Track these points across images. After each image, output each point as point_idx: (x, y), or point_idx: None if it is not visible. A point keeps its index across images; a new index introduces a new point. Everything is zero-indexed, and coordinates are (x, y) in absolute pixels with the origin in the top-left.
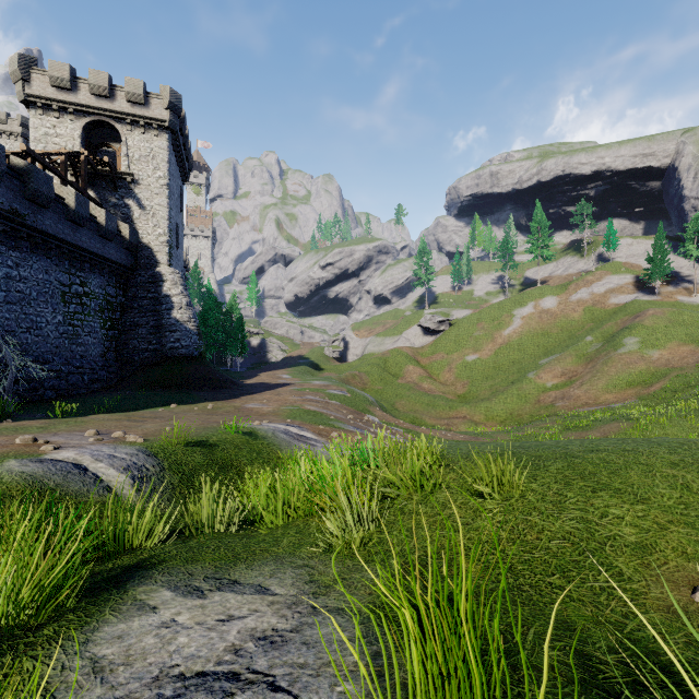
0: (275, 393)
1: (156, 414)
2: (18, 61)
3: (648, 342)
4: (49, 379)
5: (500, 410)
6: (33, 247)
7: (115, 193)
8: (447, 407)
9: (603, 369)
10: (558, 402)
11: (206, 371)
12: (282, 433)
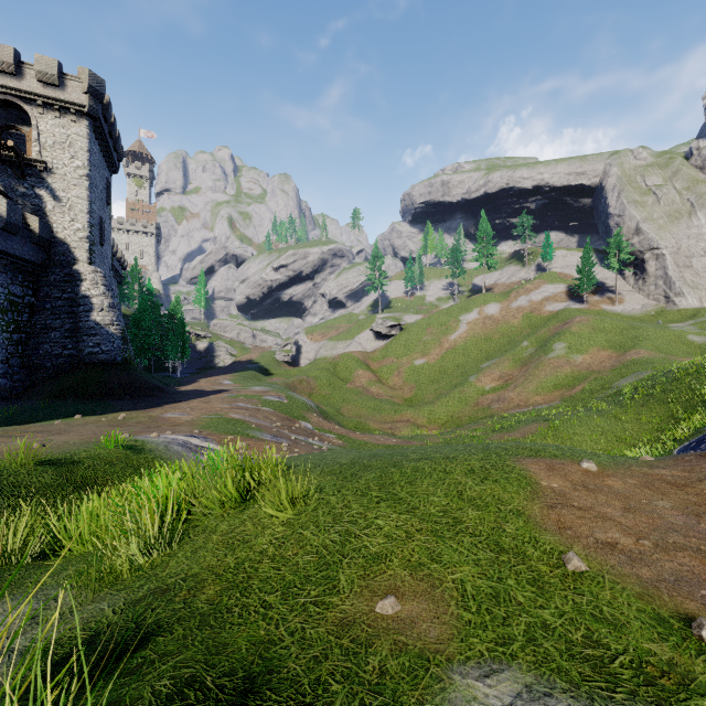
0: (205, 401)
1: (46, 427)
2: None
3: (573, 347)
4: None
5: (442, 413)
6: None
7: (23, 182)
8: (392, 411)
9: (534, 373)
10: (494, 404)
11: (131, 378)
12: (178, 445)
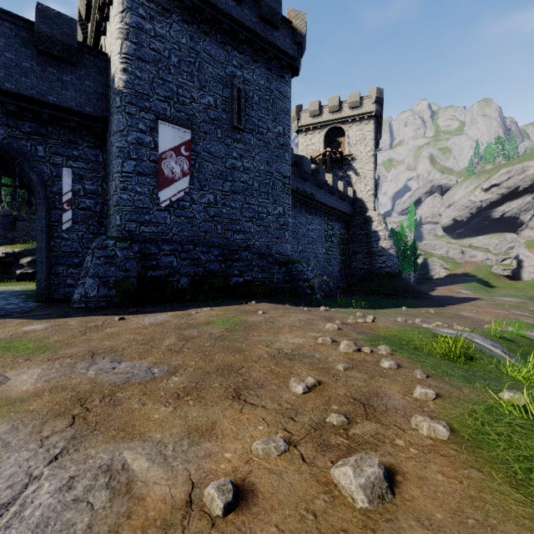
0: (474, 306)
1: (408, 313)
2: (295, 110)
3: None
4: (322, 285)
5: None
6: (315, 211)
7: (341, 170)
8: None
9: None
10: None
11: (406, 285)
12: None
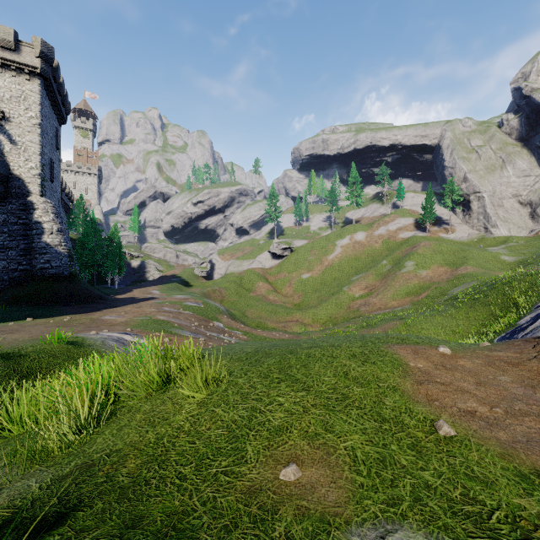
0: (137, 306)
1: (1, 328)
2: None
3: (420, 264)
4: None
5: (323, 314)
6: None
7: None
8: (285, 314)
9: (391, 284)
10: (362, 308)
11: (76, 289)
12: (113, 340)
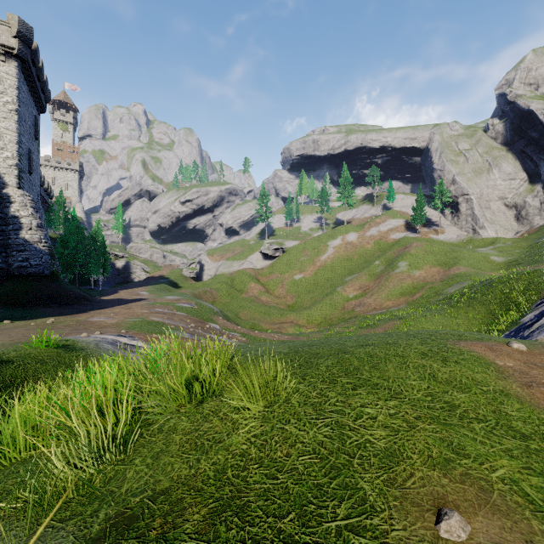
0: (126, 307)
1: None
2: None
3: (413, 265)
4: None
5: (318, 315)
6: None
7: None
8: (279, 315)
9: (385, 284)
10: (357, 308)
11: (58, 289)
12: (108, 343)
